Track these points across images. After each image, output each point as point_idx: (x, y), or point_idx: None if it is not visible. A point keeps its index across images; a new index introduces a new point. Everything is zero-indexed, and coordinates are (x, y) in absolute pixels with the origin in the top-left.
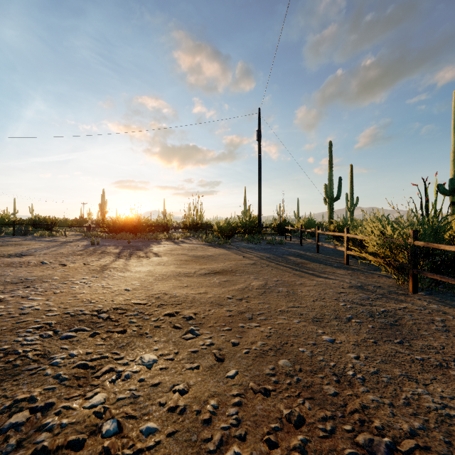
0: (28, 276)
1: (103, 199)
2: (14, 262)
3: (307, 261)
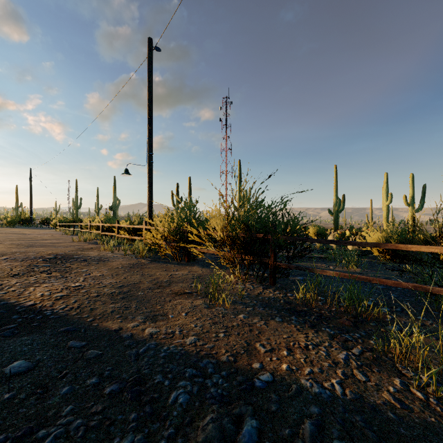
0: None
1: None
2: None
3: (45, 229)
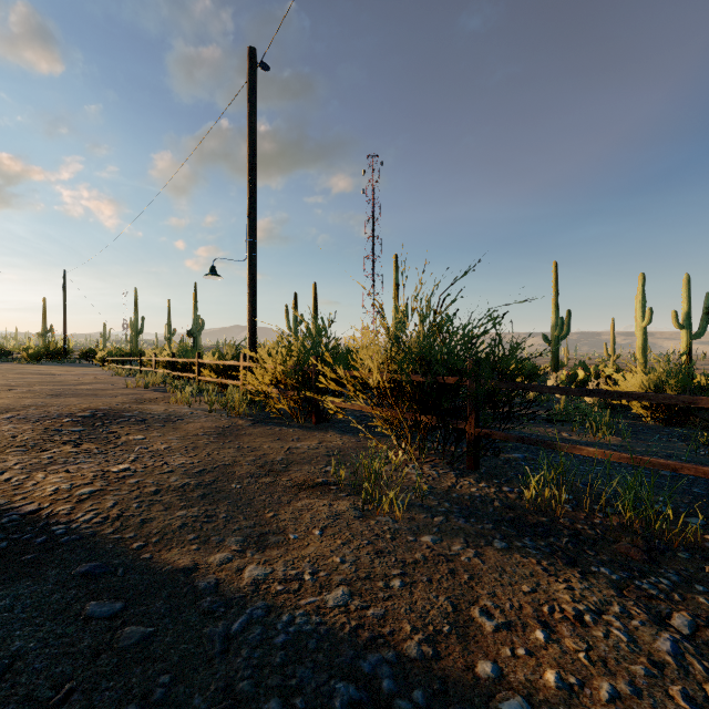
0: None
1: None
2: None
3: (86, 367)
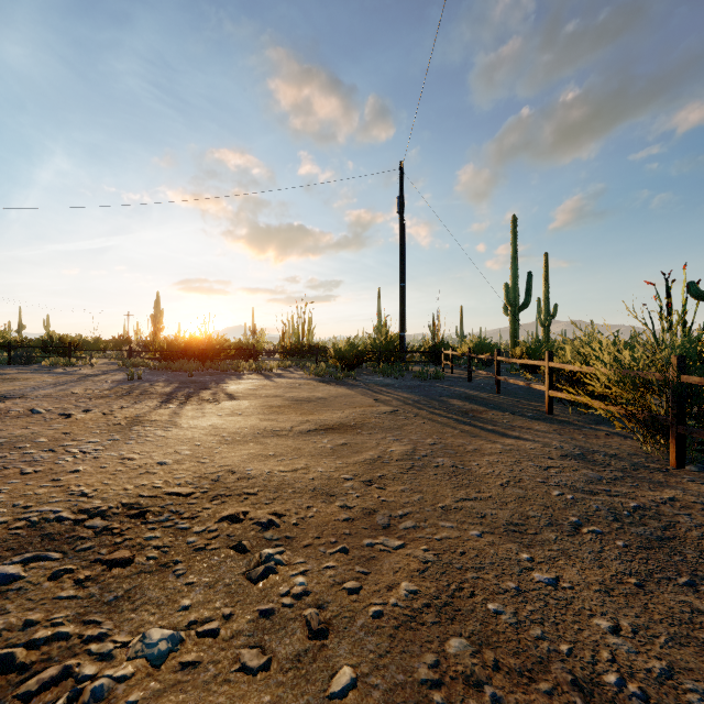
0: None
1: (157, 308)
2: None
3: (482, 408)
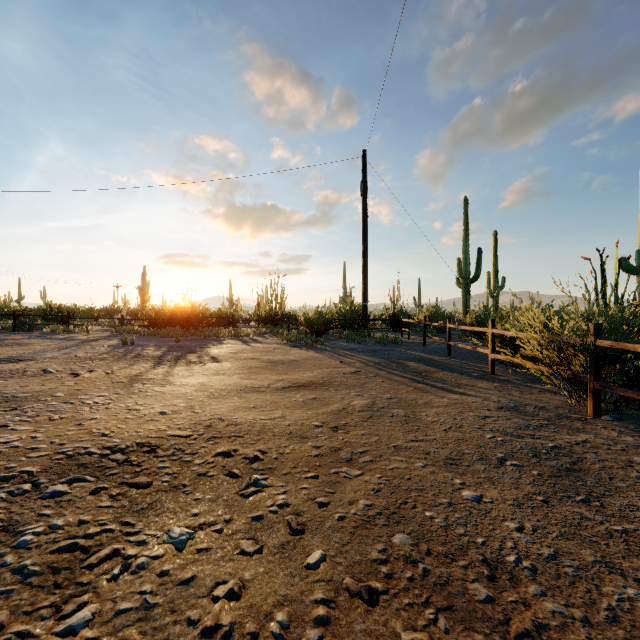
0: (18, 393)
1: (144, 280)
2: (3, 371)
3: (434, 369)
